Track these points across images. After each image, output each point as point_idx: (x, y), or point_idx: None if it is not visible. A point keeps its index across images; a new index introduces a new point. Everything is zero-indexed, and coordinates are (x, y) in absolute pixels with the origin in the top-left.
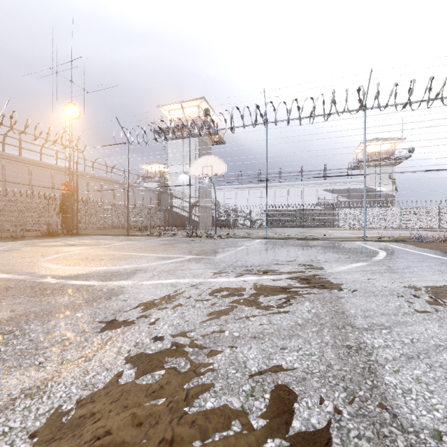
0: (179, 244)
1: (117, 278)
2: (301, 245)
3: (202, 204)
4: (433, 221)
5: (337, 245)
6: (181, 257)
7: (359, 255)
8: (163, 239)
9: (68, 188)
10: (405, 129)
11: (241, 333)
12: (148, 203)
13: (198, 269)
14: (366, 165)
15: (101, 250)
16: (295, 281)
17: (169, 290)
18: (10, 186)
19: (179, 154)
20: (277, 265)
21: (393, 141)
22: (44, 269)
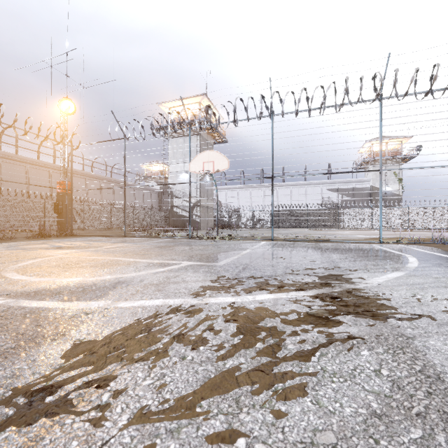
0: (177, 246)
1: (87, 296)
2: (313, 248)
3: (203, 204)
4: (442, 222)
5: (353, 248)
6: (176, 263)
7: (387, 261)
8: (161, 240)
9: (63, 187)
10: (425, 120)
11: (270, 445)
12: (149, 203)
13: (196, 281)
14: (371, 164)
15: (87, 254)
16: (326, 301)
17: (151, 319)
18: (6, 185)
19: (179, 153)
20: (294, 275)
21: (400, 139)
22: (2, 281)
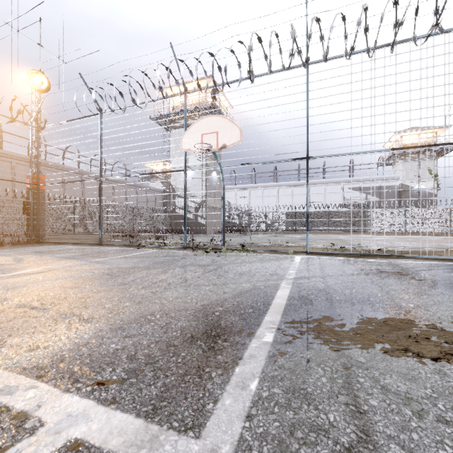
0: (148, 271)
1: None
2: (410, 278)
3: (209, 205)
4: None
5: None
6: None
7: None
8: (139, 253)
9: (34, 182)
10: None
11: None
12: (152, 205)
13: None
14: (401, 158)
15: None
16: None
17: None
18: None
19: None
20: None
21: (435, 130)
22: None
